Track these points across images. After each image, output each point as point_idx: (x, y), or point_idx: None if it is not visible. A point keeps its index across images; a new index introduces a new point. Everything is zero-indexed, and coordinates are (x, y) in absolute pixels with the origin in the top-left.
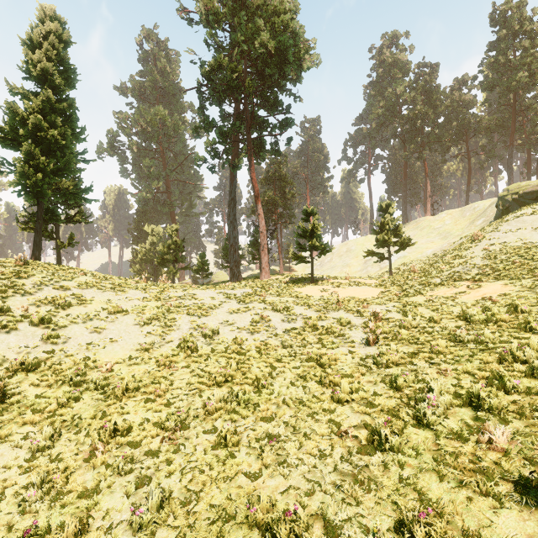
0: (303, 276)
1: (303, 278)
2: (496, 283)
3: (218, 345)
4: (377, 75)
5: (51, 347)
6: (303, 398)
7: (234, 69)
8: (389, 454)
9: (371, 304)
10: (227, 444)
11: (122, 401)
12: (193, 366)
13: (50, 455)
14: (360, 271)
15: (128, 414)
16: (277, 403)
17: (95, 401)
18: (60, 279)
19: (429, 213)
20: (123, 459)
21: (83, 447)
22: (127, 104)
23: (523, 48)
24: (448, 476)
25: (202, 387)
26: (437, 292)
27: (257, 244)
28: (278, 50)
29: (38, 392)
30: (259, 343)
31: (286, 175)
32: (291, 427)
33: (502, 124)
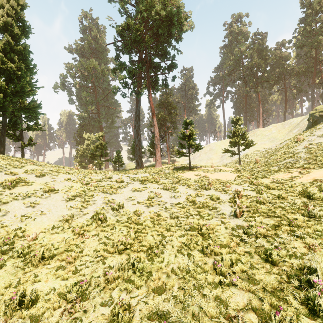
0: (183, 165)
1: (183, 167)
2: (321, 170)
3: (123, 217)
4: (228, 40)
5: None
6: (189, 268)
7: (138, 28)
8: None
9: (231, 184)
10: None
11: (37, 268)
12: (101, 235)
13: None
14: (218, 162)
15: (39, 282)
16: (167, 272)
17: (14, 268)
18: (12, 167)
19: (261, 126)
20: None
21: None
22: (73, 58)
23: (322, 21)
24: None
25: (105, 254)
26: (277, 176)
27: (153, 145)
28: (167, 17)
29: None
30: (153, 215)
31: (172, 102)
32: (180, 302)
33: (307, 70)
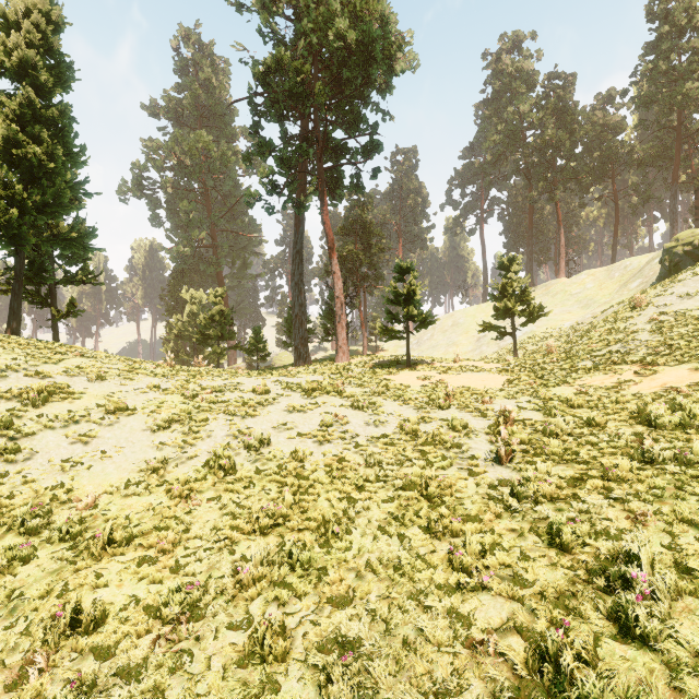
0: (395, 359)
1: (396, 361)
2: (679, 368)
3: (268, 463)
4: (493, 90)
5: (4, 468)
6: (401, 559)
7: (300, 69)
8: None
9: (494, 398)
10: (265, 657)
11: (101, 561)
12: (225, 499)
13: None
14: (471, 352)
15: (106, 587)
16: (357, 569)
17: (56, 562)
18: (39, 362)
19: (563, 273)
20: (71, 690)
21: (13, 657)
22: (159, 129)
23: (692, 50)
24: None
25: (235, 535)
26: (590, 381)
27: (332, 314)
28: (361, 44)
29: None
30: (330, 459)
31: (371, 222)
32: (380, 621)
33: (661, 155)
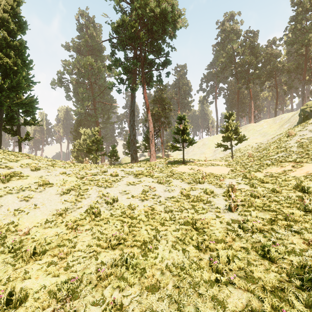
0: (177, 160)
1: (177, 161)
2: None
3: (117, 210)
4: (221, 38)
5: None
6: (184, 264)
7: (133, 25)
8: None
9: (225, 178)
10: None
11: (28, 264)
12: (94, 229)
13: None
14: (211, 157)
15: (29, 279)
16: (161, 269)
17: (5, 264)
18: (8, 161)
19: (252, 121)
20: None
21: None
22: (70, 56)
23: None
24: None
25: (98, 249)
26: (270, 170)
27: (148, 139)
28: (161, 14)
29: None
30: (147, 208)
31: (166, 98)
32: (174, 302)
33: (297, 67)
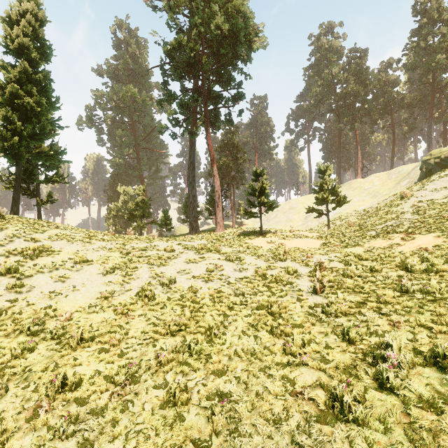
0: (252, 230)
1: (253, 231)
2: (428, 235)
3: (175, 294)
4: (316, 59)
5: (15, 296)
6: (255, 349)
7: (193, 48)
8: (353, 425)
9: (314, 254)
10: (176, 403)
11: (76, 351)
12: (149, 315)
13: None
14: (301, 226)
15: (80, 366)
16: (229, 355)
17: (49, 351)
18: (32, 232)
19: (359, 176)
20: (65, 421)
21: (29, 404)
22: (103, 84)
23: (441, 34)
24: None
25: (156, 336)
26: (374, 244)
27: (213, 202)
28: (231, 32)
29: None
30: (212, 291)
31: (238, 143)
32: (243, 383)
33: (422, 100)
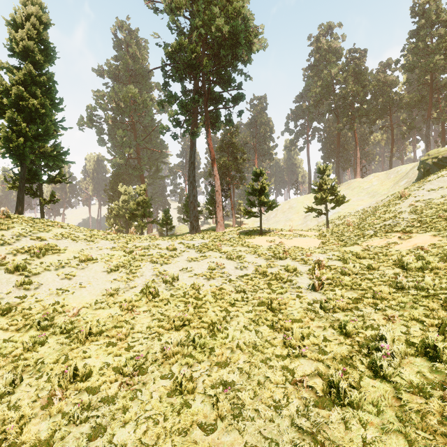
0: (252, 229)
1: (253, 230)
2: (425, 234)
3: (178, 291)
4: (315, 59)
5: (24, 293)
6: (256, 342)
7: (194, 50)
8: (348, 408)
9: (313, 253)
10: (182, 391)
11: (85, 345)
12: (154, 311)
13: (8, 401)
14: (300, 225)
15: (89, 358)
16: (232, 348)
17: (59, 345)
18: (37, 231)
19: (358, 175)
20: (78, 408)
21: (43, 393)
22: (103, 84)
23: (439, 35)
24: (417, 439)
25: (161, 330)
26: (372, 243)
27: (213, 201)
28: (231, 34)
29: (6, 336)
30: (214, 288)
31: (238, 143)
32: (245, 373)
33: (420, 101)
